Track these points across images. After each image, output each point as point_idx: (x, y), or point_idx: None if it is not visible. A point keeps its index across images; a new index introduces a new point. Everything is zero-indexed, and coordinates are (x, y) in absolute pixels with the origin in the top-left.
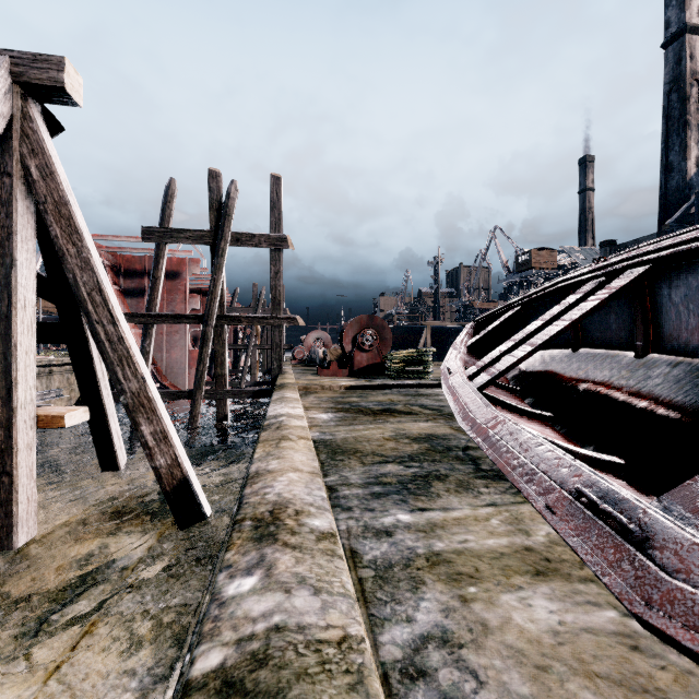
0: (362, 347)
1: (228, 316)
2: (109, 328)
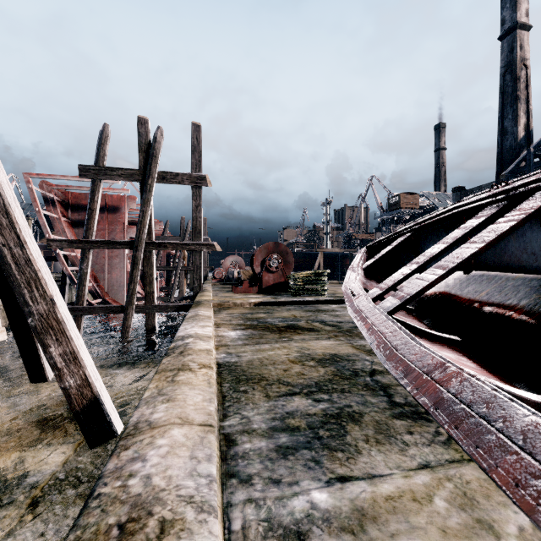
0: (269, 269)
1: (156, 242)
2: (16, 250)
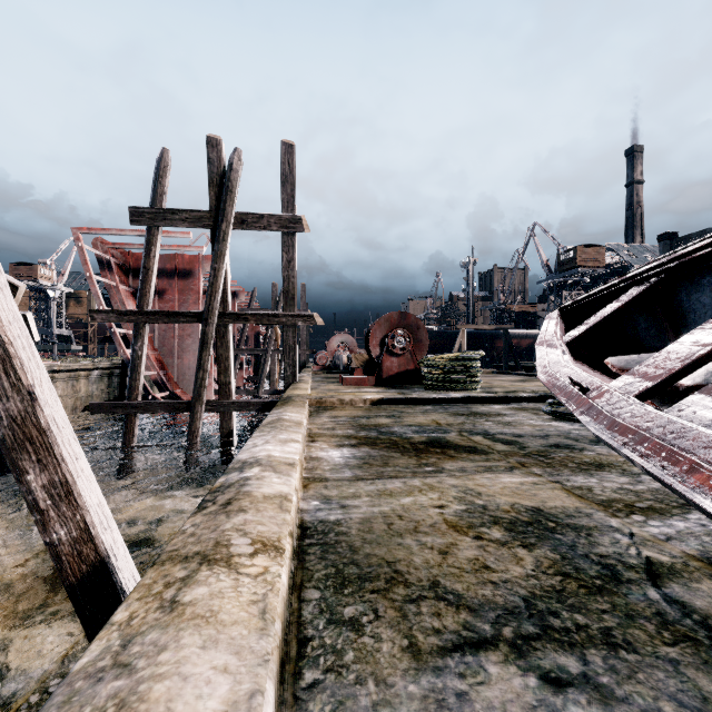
0: (392, 351)
1: (233, 313)
2: None
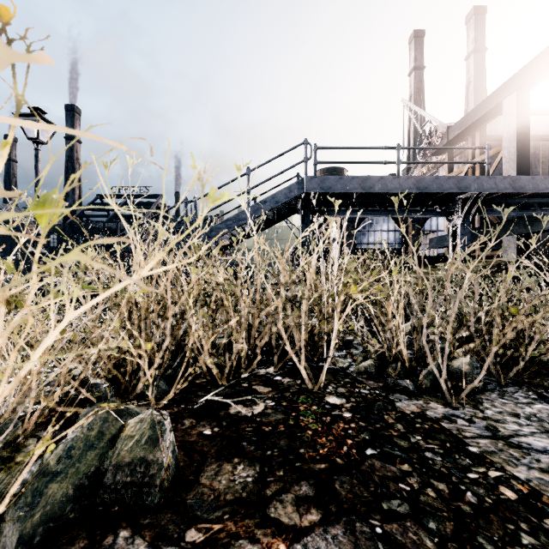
0: None
1: None
2: None
